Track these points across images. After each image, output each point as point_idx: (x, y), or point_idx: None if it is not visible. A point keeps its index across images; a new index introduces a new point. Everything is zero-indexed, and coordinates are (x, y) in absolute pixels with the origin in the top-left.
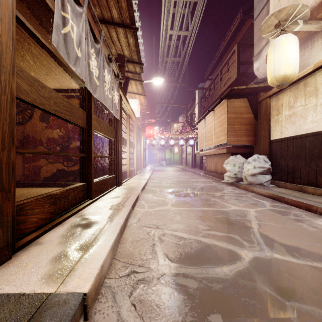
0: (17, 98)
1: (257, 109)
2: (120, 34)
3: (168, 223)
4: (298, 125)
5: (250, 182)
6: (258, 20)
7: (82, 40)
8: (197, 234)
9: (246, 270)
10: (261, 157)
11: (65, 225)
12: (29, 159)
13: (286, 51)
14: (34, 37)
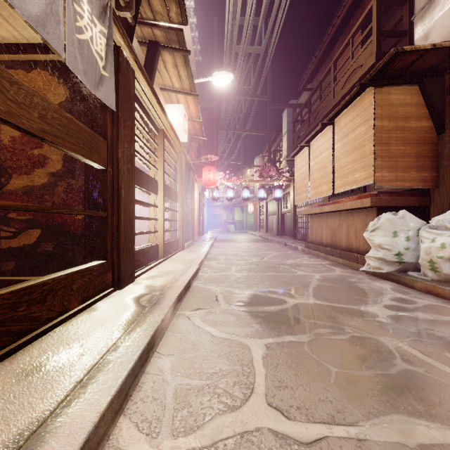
0: None
1: (444, 108)
2: None
3: None
4: None
5: (447, 276)
6: None
7: None
8: None
9: None
10: None
11: None
12: None
13: None
14: None
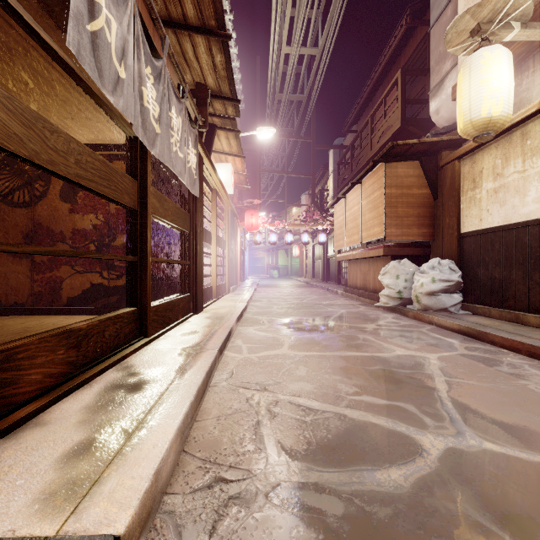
0: (1, 149)
1: (437, 180)
2: (199, 47)
3: (285, 381)
4: (511, 206)
5: (425, 306)
6: (437, 28)
7: (128, 49)
8: (338, 402)
9: (435, 476)
10: (444, 263)
11: (95, 386)
12: (42, 267)
13: (491, 76)
14: (36, 39)
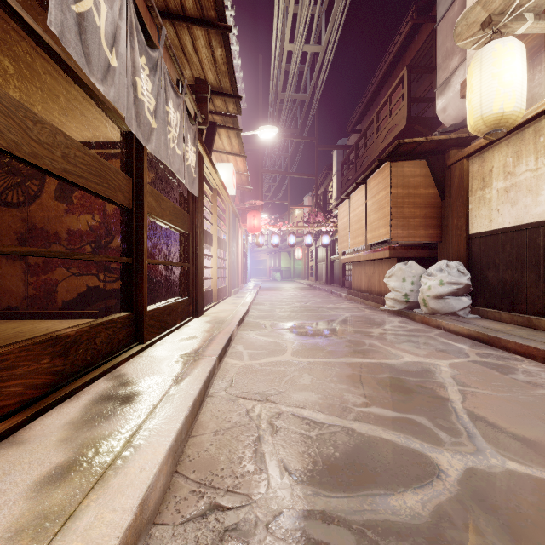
0: None
1: (445, 179)
2: (199, 40)
3: (288, 390)
4: (523, 205)
5: (433, 310)
6: (444, 24)
7: (120, 35)
8: (346, 415)
9: (456, 502)
10: (453, 265)
11: (83, 398)
12: (37, 269)
13: (504, 69)
14: (17, 21)
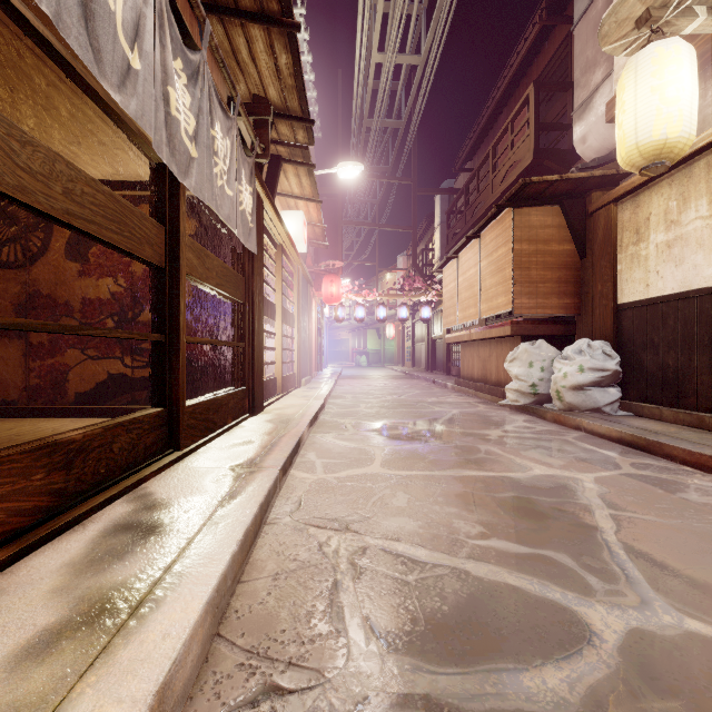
0: None
1: (585, 231)
2: (256, 43)
3: (376, 516)
4: (691, 265)
5: (570, 405)
6: (584, 25)
7: (146, 27)
8: (456, 550)
9: (617, 682)
10: (596, 345)
11: (91, 528)
12: (41, 350)
13: (667, 81)
14: None
